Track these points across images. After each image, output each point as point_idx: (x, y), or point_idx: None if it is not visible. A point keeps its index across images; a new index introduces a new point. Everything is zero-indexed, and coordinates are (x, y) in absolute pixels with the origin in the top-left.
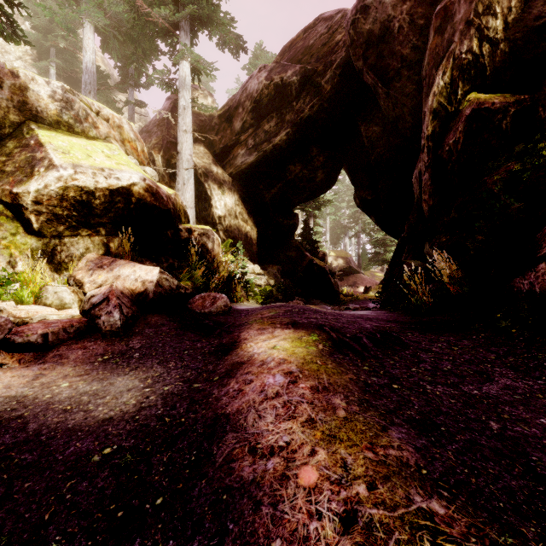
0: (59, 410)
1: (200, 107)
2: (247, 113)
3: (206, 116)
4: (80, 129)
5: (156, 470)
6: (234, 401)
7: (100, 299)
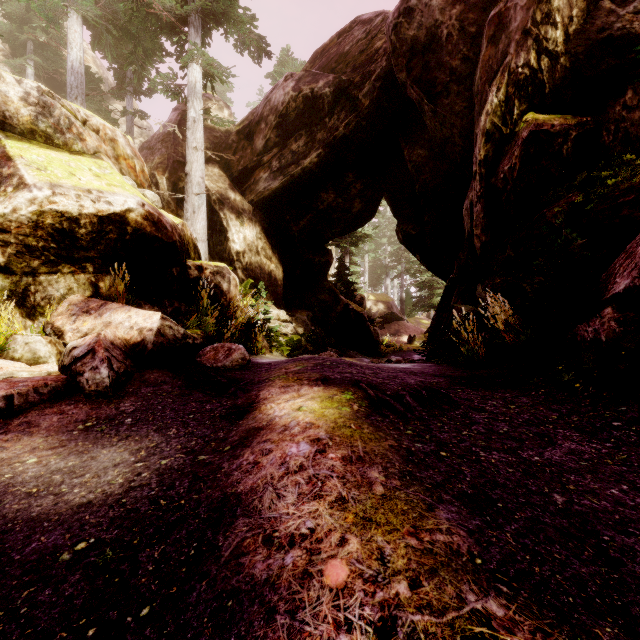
0: (21, 494)
1: (214, 121)
2: (271, 130)
3: (221, 132)
4: (61, 141)
5: (144, 570)
6: (247, 477)
7: (83, 351)
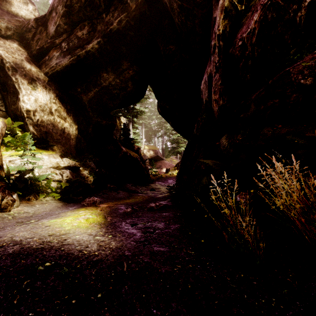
0: None
1: None
2: (60, 17)
3: (24, 19)
4: None
5: None
6: None
7: None
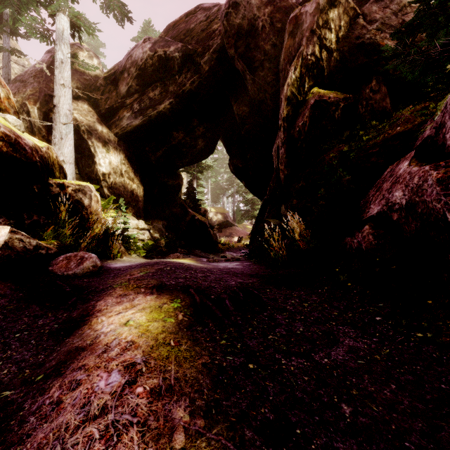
0: None
1: (81, 64)
2: (133, 79)
3: (91, 76)
4: None
5: None
6: (41, 426)
7: None
